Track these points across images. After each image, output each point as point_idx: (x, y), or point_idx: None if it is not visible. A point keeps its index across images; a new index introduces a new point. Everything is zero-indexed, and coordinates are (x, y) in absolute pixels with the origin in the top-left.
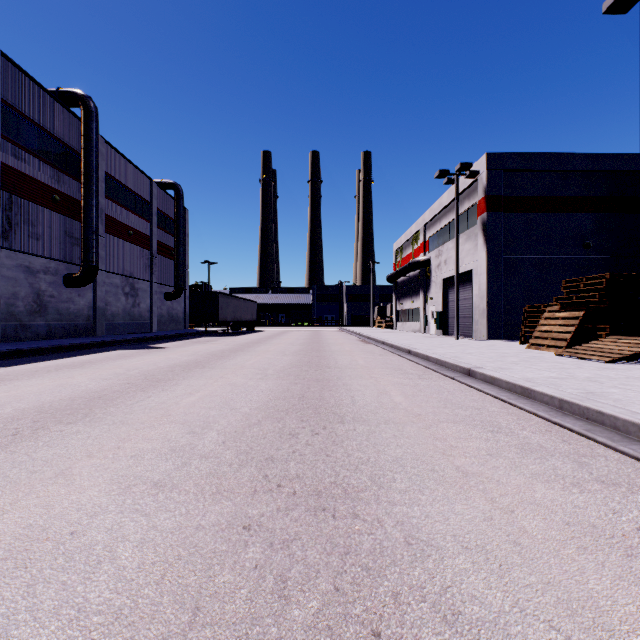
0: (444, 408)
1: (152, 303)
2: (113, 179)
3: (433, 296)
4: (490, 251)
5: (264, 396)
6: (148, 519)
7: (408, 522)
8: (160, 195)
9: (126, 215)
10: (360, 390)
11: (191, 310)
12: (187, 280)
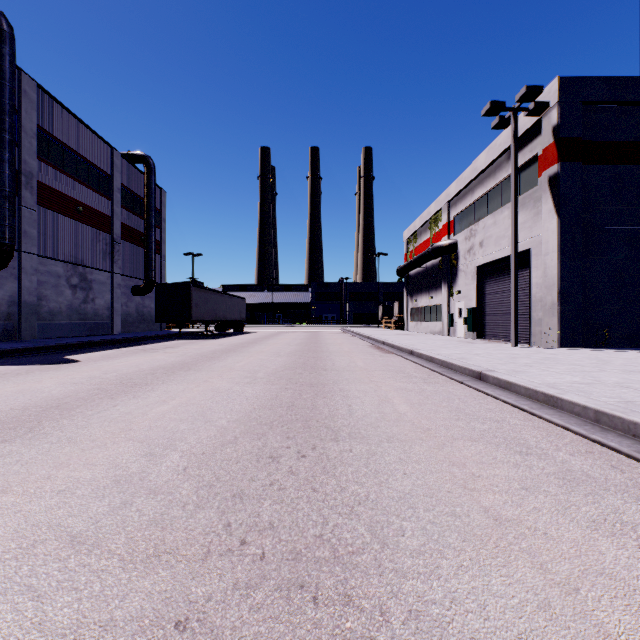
0: None
1: (113, 299)
2: (52, 137)
3: (461, 289)
4: (564, 219)
5: None
6: None
7: None
8: (125, 168)
9: (73, 186)
10: None
11: (157, 307)
12: (164, 273)
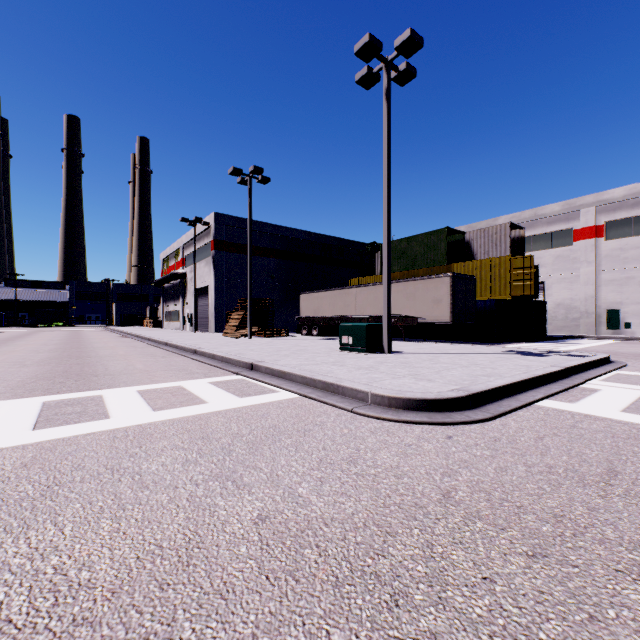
0: (139, 353)
1: None
2: None
3: (189, 301)
4: (217, 275)
5: (46, 356)
6: (27, 368)
7: (104, 363)
8: None
9: None
10: (103, 352)
11: None
12: None
